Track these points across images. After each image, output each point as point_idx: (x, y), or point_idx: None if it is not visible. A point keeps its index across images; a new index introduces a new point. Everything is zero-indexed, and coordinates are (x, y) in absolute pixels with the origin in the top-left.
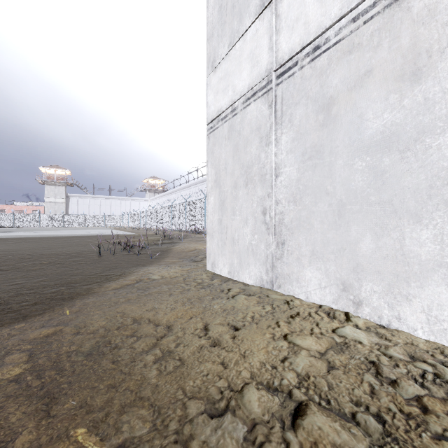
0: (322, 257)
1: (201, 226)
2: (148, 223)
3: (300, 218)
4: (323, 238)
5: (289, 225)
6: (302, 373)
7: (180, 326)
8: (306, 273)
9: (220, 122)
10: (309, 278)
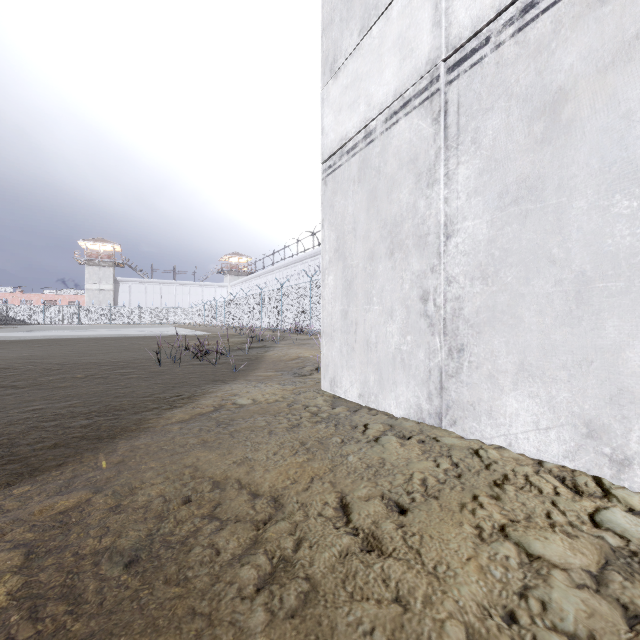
0: (541, 376)
1: (305, 323)
2: (227, 319)
3: (495, 307)
4: (542, 341)
5: (473, 318)
6: (579, 634)
7: (297, 499)
8: (508, 402)
9: (344, 156)
10: (514, 412)
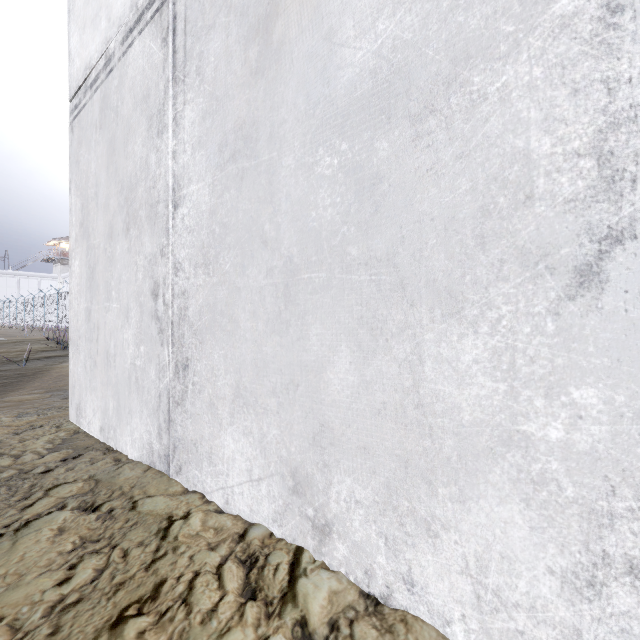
0: (254, 404)
1: None
2: (48, 319)
3: (216, 306)
4: (255, 355)
5: (196, 321)
6: None
7: None
8: (226, 441)
9: (88, 91)
10: (231, 455)
